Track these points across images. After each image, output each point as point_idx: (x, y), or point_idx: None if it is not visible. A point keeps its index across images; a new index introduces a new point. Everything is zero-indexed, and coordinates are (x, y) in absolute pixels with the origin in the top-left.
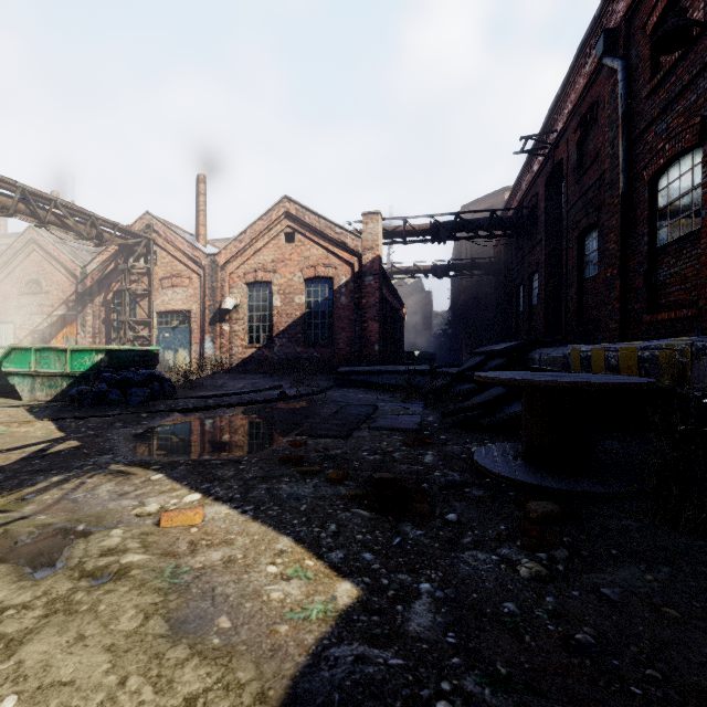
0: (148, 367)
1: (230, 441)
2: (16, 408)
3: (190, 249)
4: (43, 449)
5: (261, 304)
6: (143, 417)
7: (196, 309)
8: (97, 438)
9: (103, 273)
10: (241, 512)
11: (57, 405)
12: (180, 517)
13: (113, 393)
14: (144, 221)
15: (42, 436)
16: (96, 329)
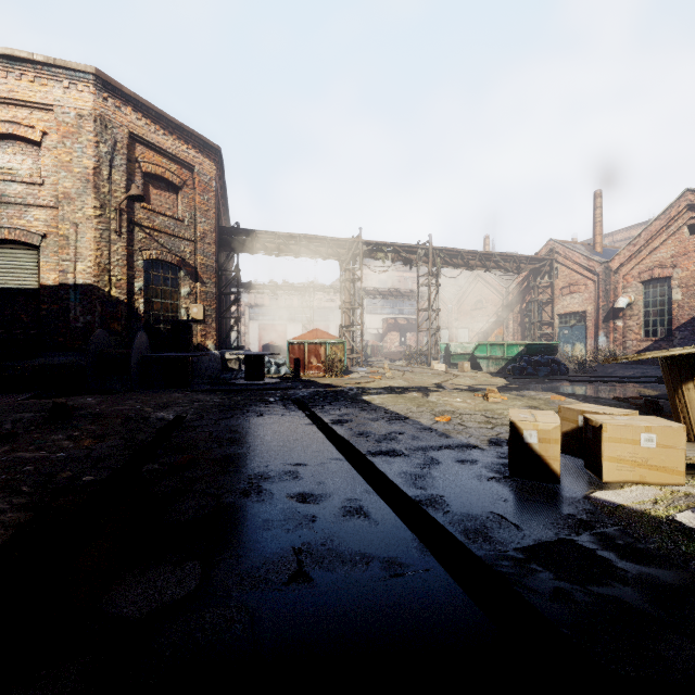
0: (550, 355)
1: (593, 394)
2: (485, 373)
3: (585, 261)
4: (504, 385)
5: (657, 299)
6: (546, 381)
7: (590, 310)
8: (524, 385)
9: (519, 290)
10: (579, 401)
11: (502, 373)
12: (556, 397)
13: (529, 369)
14: (547, 247)
15: (501, 383)
16: (515, 330)
